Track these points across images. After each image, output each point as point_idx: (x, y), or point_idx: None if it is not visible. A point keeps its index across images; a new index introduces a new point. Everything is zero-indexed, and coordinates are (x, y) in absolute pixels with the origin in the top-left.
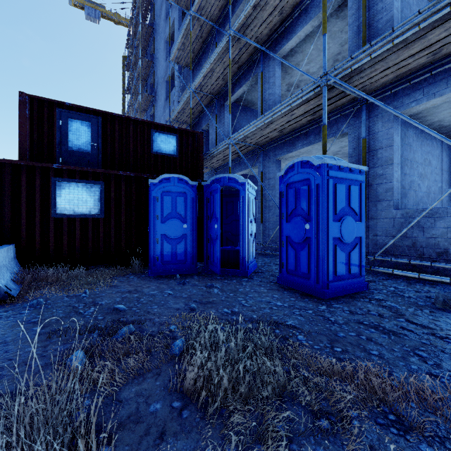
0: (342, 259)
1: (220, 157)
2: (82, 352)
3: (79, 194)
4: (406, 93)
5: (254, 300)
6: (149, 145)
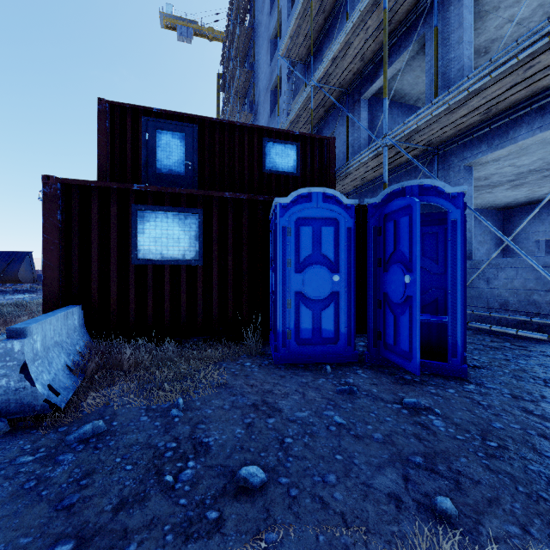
0: None
1: (359, 174)
2: None
3: (168, 229)
4: None
5: None
6: (260, 161)
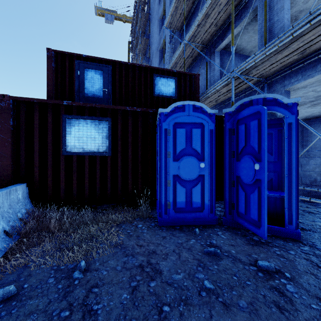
0: None
1: (214, 97)
2: None
3: (87, 131)
4: None
5: None
6: (151, 89)
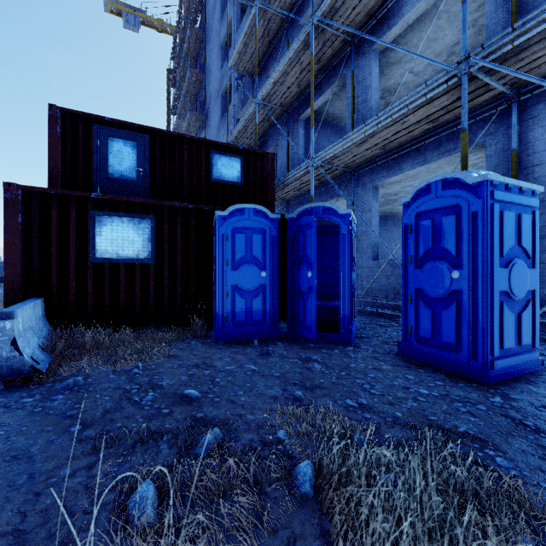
0: (510, 324)
1: (296, 185)
2: (152, 487)
3: (124, 232)
4: None
5: (381, 384)
6: (208, 170)
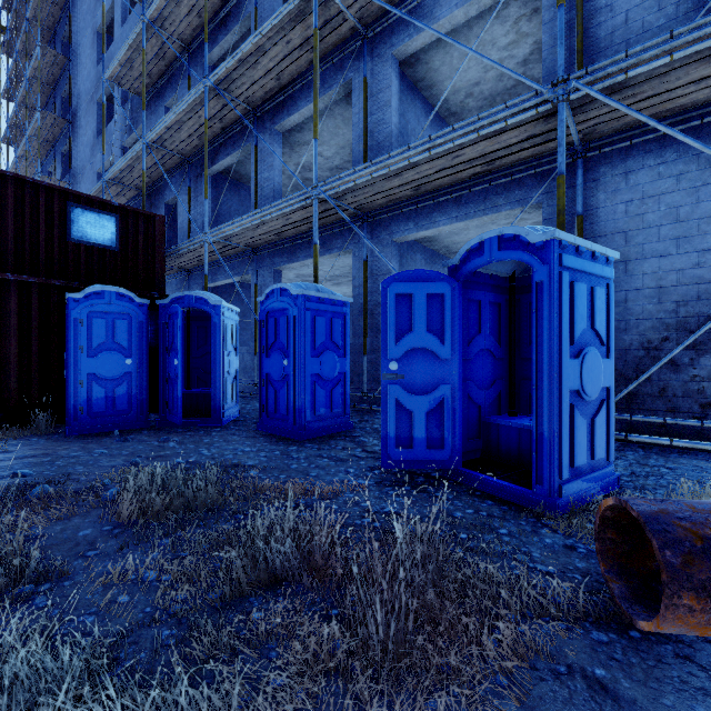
0: (322, 397)
1: (195, 256)
2: None
3: None
4: (401, 219)
5: (219, 449)
6: (64, 227)
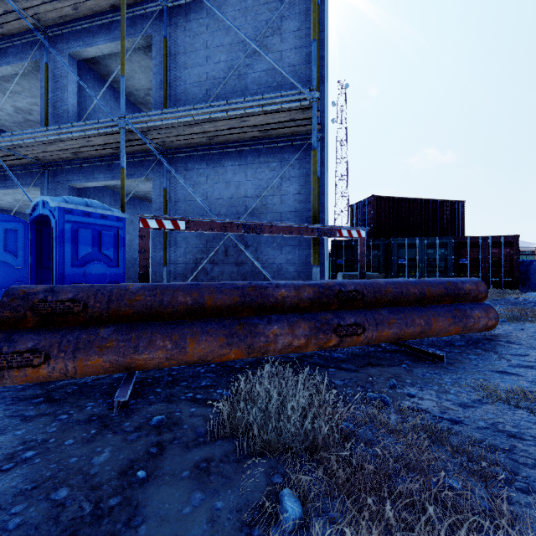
0: None
1: None
2: None
3: None
4: (75, 172)
5: None
6: None
